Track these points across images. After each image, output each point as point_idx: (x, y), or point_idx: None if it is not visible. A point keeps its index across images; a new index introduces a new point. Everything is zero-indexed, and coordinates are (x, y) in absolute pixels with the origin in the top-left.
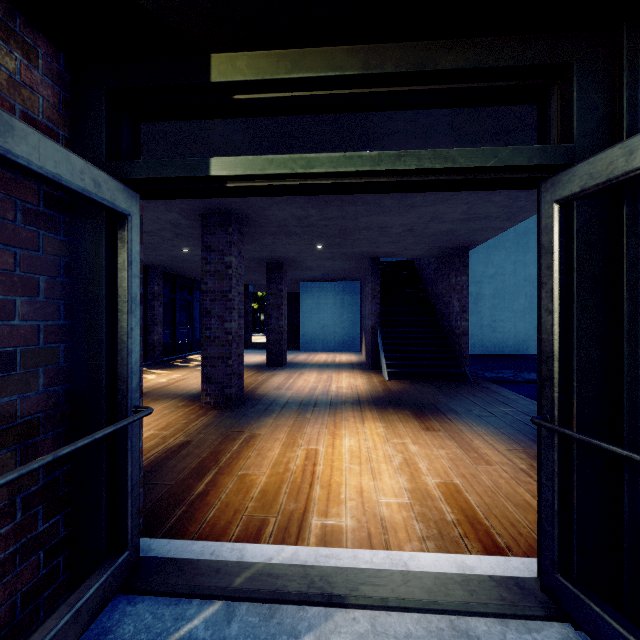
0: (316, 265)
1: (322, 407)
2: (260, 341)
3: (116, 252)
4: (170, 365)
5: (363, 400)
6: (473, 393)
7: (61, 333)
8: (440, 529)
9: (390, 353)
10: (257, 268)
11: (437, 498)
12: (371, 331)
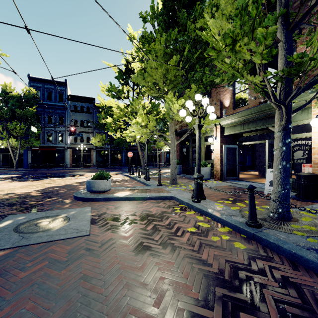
0: None
1: None
2: None
3: (236, 151)
4: None
5: None
6: None
7: (232, 158)
8: None
9: None
10: None
11: None
12: None
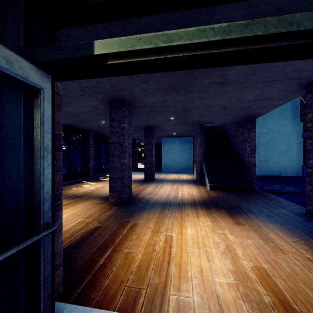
0: (170, 128)
1: (174, 206)
2: (142, 167)
3: (33, 115)
4: (97, 179)
5: (197, 202)
6: (260, 200)
7: None
8: (262, 311)
9: (210, 175)
10: (140, 130)
11: (254, 280)
12: (199, 163)
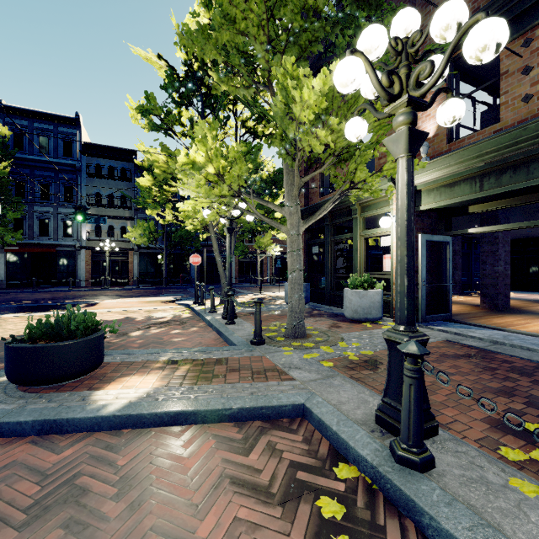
0: None
1: None
2: None
3: (446, 250)
4: (466, 295)
5: None
6: None
7: (435, 267)
8: None
9: None
10: None
11: None
12: None
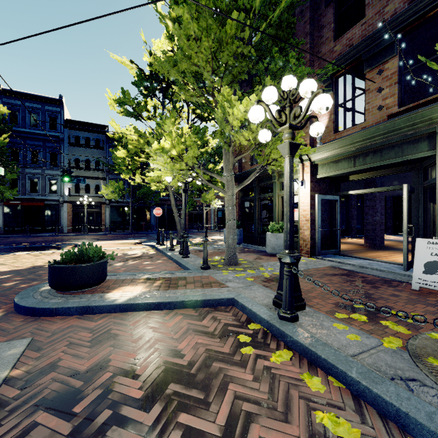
0: None
1: None
2: None
3: (336, 205)
4: (359, 238)
5: None
6: None
7: (329, 217)
8: None
9: None
10: None
11: None
12: None
